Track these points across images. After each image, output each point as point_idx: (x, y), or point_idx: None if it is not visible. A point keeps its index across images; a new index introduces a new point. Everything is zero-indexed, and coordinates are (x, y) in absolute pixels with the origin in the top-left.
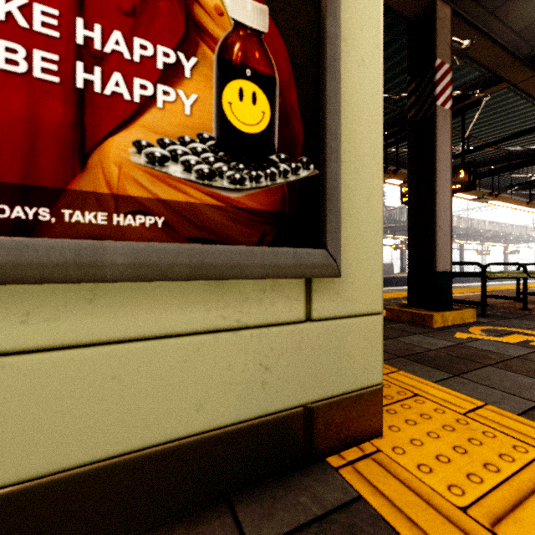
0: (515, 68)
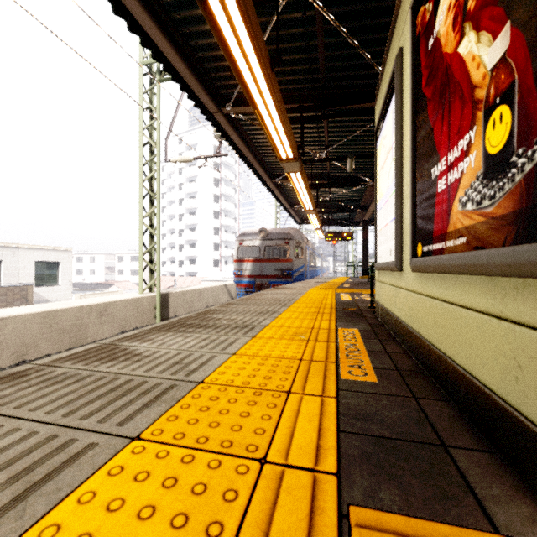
0: None
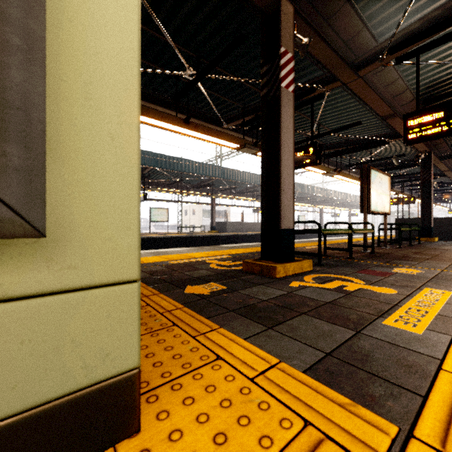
0: (344, 71)
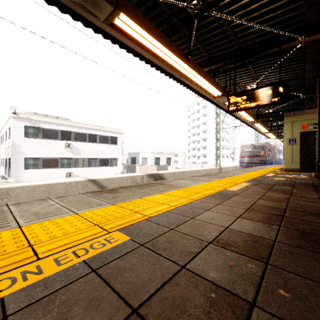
0: None
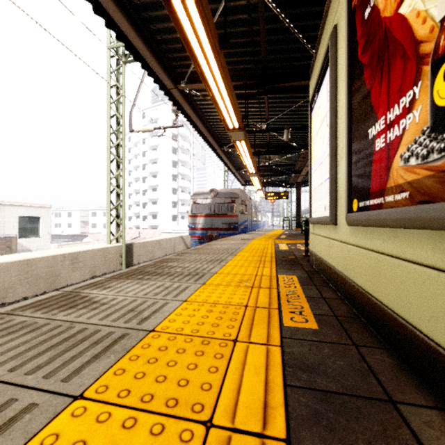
0: None
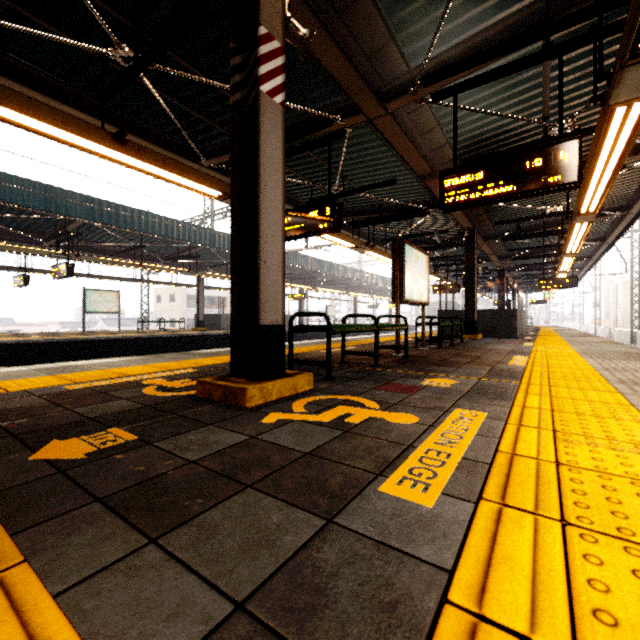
0: (368, 99)
